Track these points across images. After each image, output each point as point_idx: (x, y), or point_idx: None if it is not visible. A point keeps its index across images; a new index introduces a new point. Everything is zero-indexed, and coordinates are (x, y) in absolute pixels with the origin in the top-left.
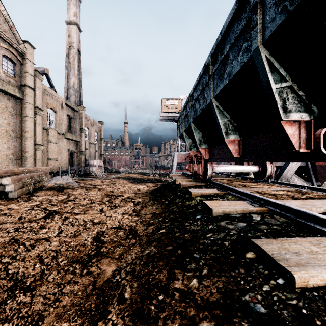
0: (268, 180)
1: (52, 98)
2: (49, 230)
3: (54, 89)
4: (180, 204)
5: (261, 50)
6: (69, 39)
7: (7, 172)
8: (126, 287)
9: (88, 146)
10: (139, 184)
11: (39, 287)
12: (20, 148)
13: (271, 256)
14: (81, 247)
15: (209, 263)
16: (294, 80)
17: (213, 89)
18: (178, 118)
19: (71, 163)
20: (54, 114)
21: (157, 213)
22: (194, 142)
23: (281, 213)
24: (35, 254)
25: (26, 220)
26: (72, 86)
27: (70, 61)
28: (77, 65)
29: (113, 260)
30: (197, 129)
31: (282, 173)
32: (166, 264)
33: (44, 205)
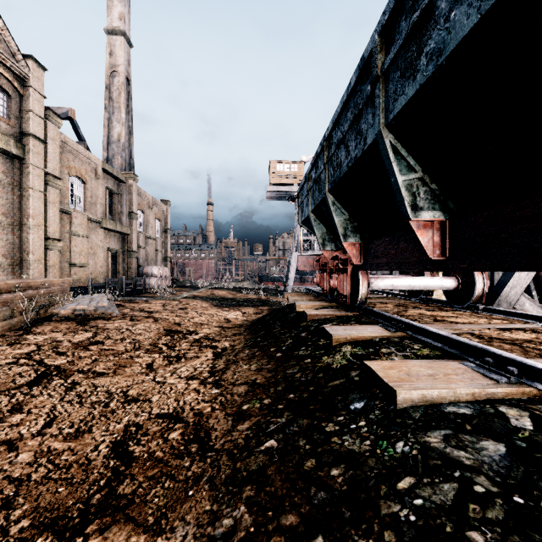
0: (477, 306)
1: (79, 158)
2: (26, 417)
3: (85, 145)
4: (309, 361)
5: None
6: (111, 59)
7: None
8: None
9: (143, 243)
10: (230, 309)
11: None
12: (18, 246)
13: None
14: (79, 471)
15: None
16: None
17: (384, 108)
18: (300, 188)
19: (114, 272)
20: (82, 186)
21: (258, 382)
22: (332, 233)
23: None
24: None
25: None
26: (116, 140)
27: (112, 97)
28: (125, 105)
29: (140, 532)
30: (339, 205)
31: (500, 291)
32: None
33: (42, 354)
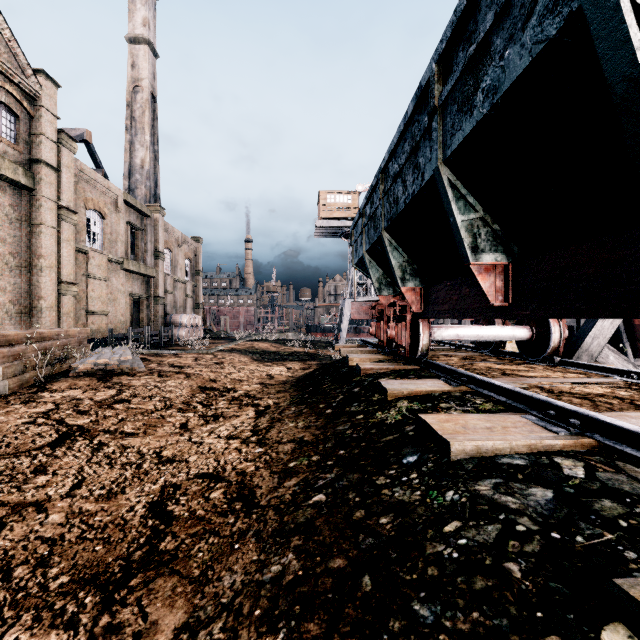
0: (553, 359)
1: (97, 189)
2: (52, 478)
3: (103, 172)
4: (361, 417)
5: None
6: (133, 72)
7: None
8: None
9: (171, 287)
10: (273, 364)
11: None
12: (27, 291)
13: None
14: (115, 530)
15: None
16: None
17: (441, 142)
18: (353, 224)
19: (137, 321)
20: (100, 221)
21: (306, 440)
22: (389, 276)
23: None
24: None
25: (8, 452)
26: (140, 167)
27: (134, 116)
28: (150, 125)
29: (186, 583)
30: (397, 245)
31: (581, 343)
32: (329, 636)
33: (61, 413)
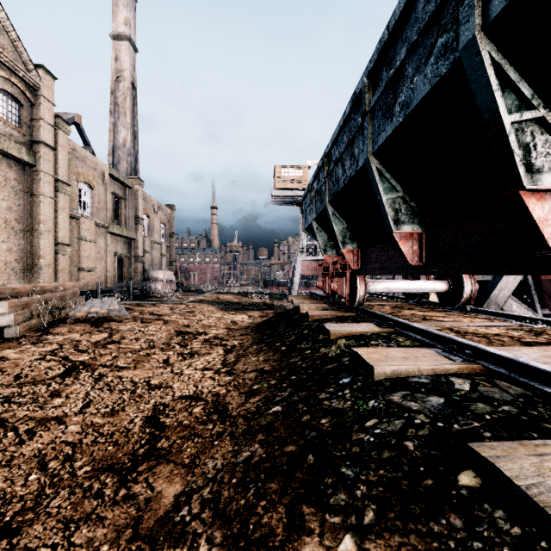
0: (465, 307)
1: (87, 164)
2: (66, 400)
3: (90, 150)
4: (309, 352)
5: (481, 44)
6: (117, 64)
7: (4, 293)
8: (199, 539)
9: (149, 248)
10: (236, 313)
11: (28, 527)
12: (29, 251)
13: (526, 493)
14: (121, 436)
15: (377, 494)
16: (550, 105)
17: (371, 138)
18: (304, 197)
19: (120, 276)
20: (89, 192)
21: (265, 369)
22: (333, 240)
23: (511, 377)
24: (33, 451)
25: (27, 381)
26: (122, 145)
27: (117, 102)
28: (130, 110)
29: (180, 468)
30: (338, 215)
31: (489, 294)
32: (285, 489)
33: (65, 351)
